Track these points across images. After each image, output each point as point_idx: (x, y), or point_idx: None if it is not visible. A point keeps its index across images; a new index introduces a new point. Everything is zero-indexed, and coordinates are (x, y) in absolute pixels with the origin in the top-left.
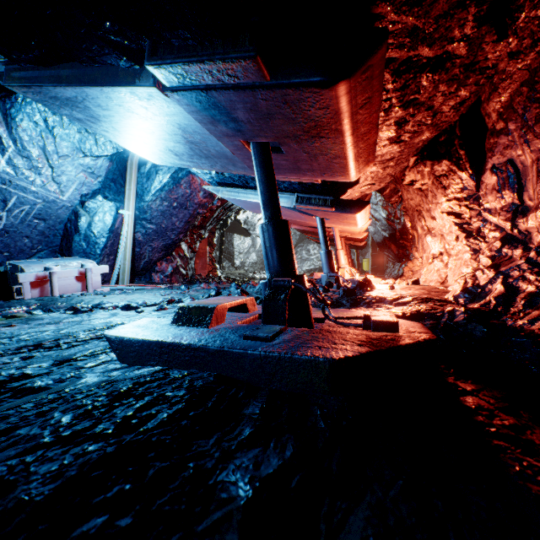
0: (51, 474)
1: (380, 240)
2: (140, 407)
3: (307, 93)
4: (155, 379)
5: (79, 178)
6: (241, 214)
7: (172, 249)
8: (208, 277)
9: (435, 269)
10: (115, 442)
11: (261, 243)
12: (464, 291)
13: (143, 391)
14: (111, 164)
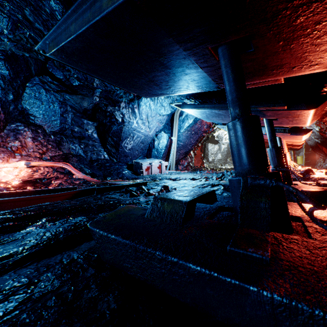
0: None
1: (313, 144)
2: None
3: (299, 111)
4: None
5: (156, 125)
6: (216, 132)
7: (188, 153)
8: (200, 167)
9: None
10: None
11: (269, 155)
12: None
13: None
14: (168, 117)
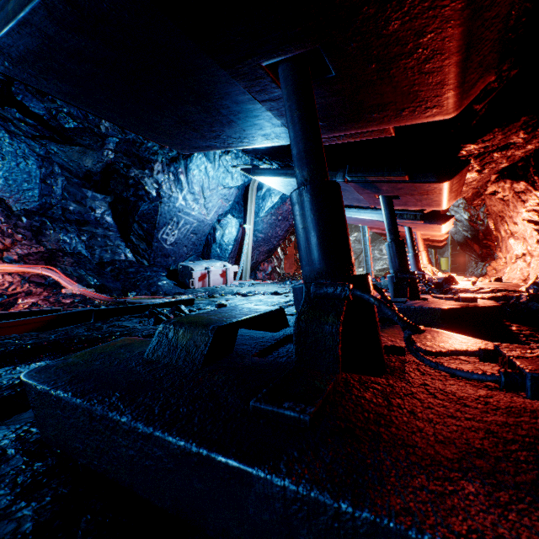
0: None
1: (462, 239)
2: None
3: (427, 184)
4: None
5: (218, 203)
6: None
7: (272, 252)
8: (294, 275)
9: (518, 268)
10: None
11: (388, 253)
12: (533, 284)
13: None
14: (238, 192)
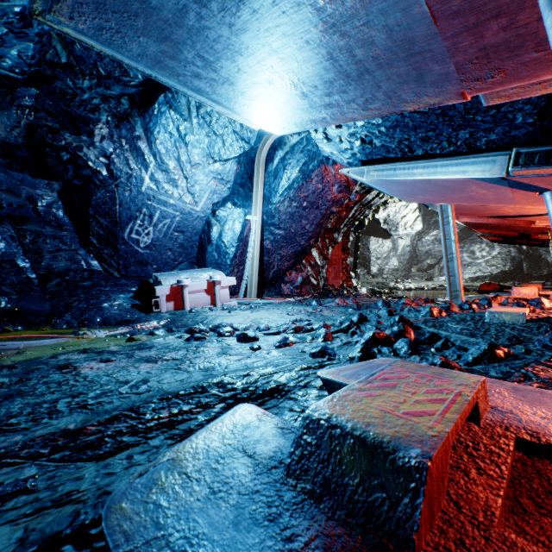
0: None
1: None
2: None
3: None
4: None
5: (210, 186)
6: (381, 212)
7: (302, 256)
8: (342, 287)
9: None
10: None
11: None
12: None
13: None
14: (239, 167)
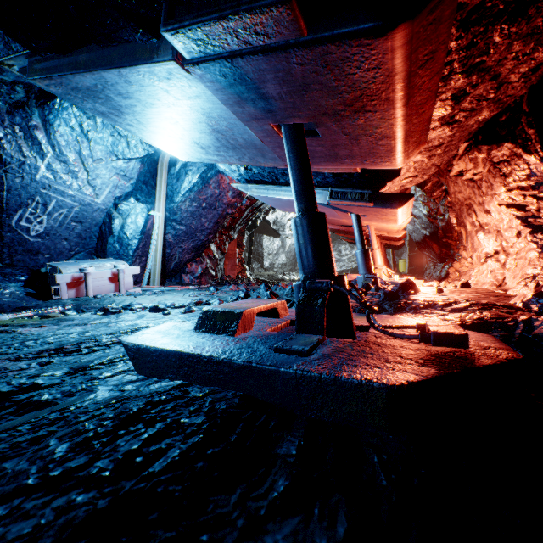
0: (19, 542)
1: (420, 238)
2: (148, 439)
3: (354, 47)
4: (171, 398)
5: (113, 181)
6: (270, 215)
7: (201, 250)
8: (237, 278)
9: (489, 270)
10: (110, 492)
11: (294, 239)
12: (538, 296)
13: (154, 414)
14: (143, 167)
